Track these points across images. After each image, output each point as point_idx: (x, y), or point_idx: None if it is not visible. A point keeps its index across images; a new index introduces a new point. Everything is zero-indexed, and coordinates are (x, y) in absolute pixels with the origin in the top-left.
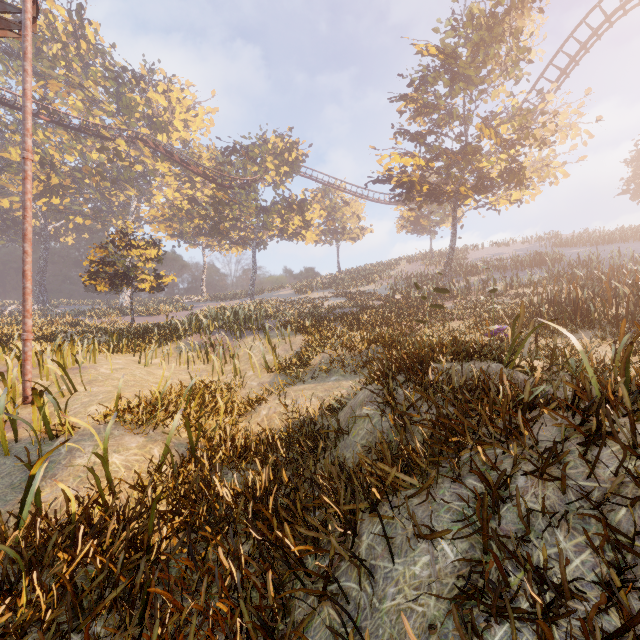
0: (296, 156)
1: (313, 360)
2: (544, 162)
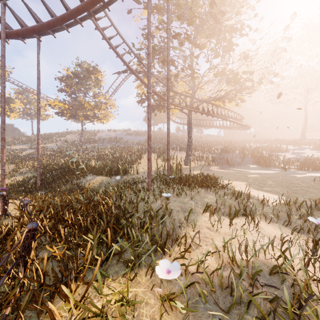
0: None
1: (20, 171)
2: (106, 114)
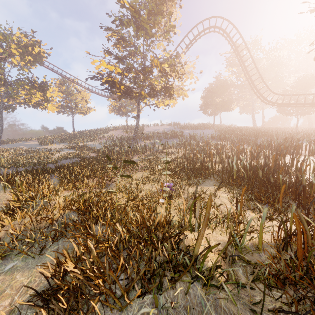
0: (38, 51)
1: None
2: (180, 87)
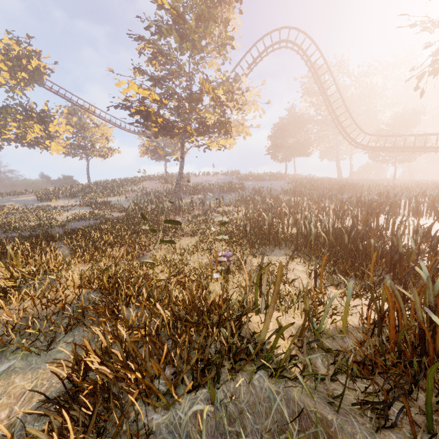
0: (37, 66)
1: None
2: (240, 122)
